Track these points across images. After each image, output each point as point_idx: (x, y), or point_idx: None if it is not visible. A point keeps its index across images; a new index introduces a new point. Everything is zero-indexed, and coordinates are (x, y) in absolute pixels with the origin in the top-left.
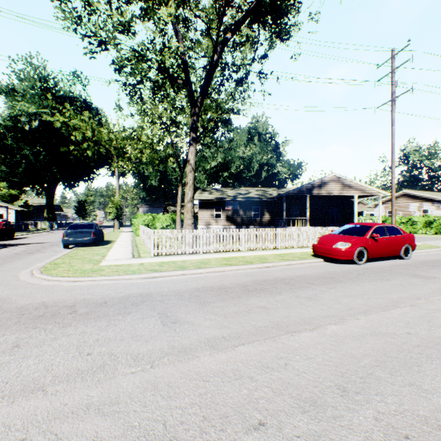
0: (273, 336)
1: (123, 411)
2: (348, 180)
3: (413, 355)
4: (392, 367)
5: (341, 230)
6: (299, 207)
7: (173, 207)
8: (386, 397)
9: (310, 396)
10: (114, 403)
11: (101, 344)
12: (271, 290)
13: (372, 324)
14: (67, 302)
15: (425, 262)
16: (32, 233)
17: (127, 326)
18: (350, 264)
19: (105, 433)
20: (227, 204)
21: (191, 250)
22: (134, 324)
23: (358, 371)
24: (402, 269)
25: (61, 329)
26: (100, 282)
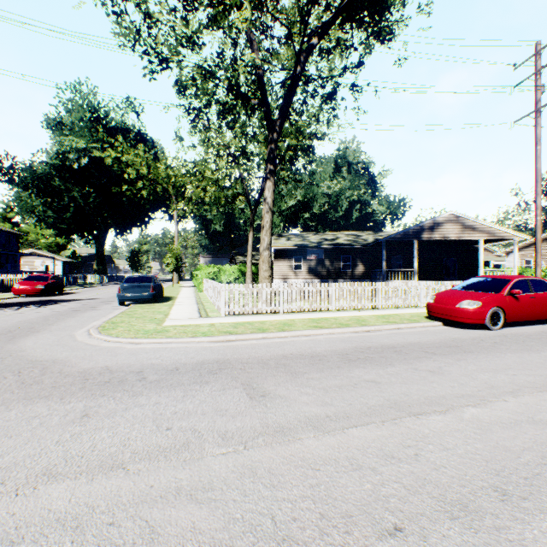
0: (392, 418)
1: (220, 499)
2: (470, 220)
3: None
4: None
5: (466, 285)
6: (403, 256)
7: (242, 257)
8: None
9: (457, 498)
10: (208, 489)
11: (180, 418)
12: (379, 360)
13: (527, 409)
14: (133, 367)
15: None
16: (81, 287)
17: (207, 398)
18: (480, 329)
19: (203, 524)
20: (309, 253)
21: (269, 309)
22: (215, 396)
23: (519, 470)
24: None
25: (132, 398)
26: (167, 345)
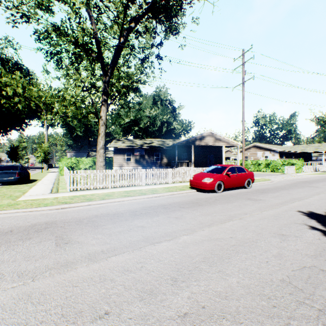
0: (140, 247)
1: None
2: (219, 135)
3: (228, 251)
4: (212, 261)
5: (208, 169)
6: (187, 154)
7: (95, 153)
8: (201, 282)
9: (150, 288)
10: None
11: None
12: (152, 213)
13: (211, 233)
14: None
15: (259, 190)
16: None
17: (23, 250)
18: (213, 192)
19: None
20: (135, 151)
21: (102, 186)
22: (31, 247)
23: (190, 266)
24: (244, 195)
25: None
26: (12, 215)
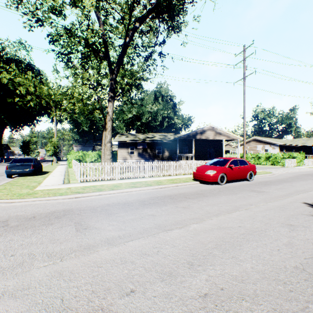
0: (154, 234)
1: (32, 293)
2: (219, 129)
3: (239, 239)
4: (224, 248)
5: (211, 162)
6: (188, 147)
7: (100, 147)
8: (216, 266)
9: (169, 270)
10: (26, 288)
11: (24, 248)
12: (160, 203)
13: (219, 222)
14: (1, 218)
15: (261, 182)
16: None
17: (48, 234)
18: (216, 184)
19: (14, 310)
20: (138, 145)
21: (109, 177)
22: (54, 232)
23: (203, 252)
24: (247, 187)
25: None
26: (32, 202)
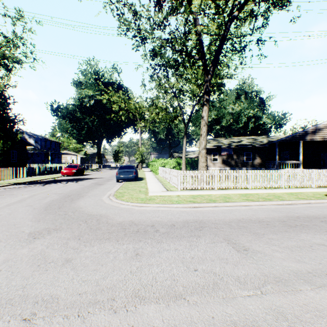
0: None
1: None
2: None
3: None
4: None
5: None
6: (289, 152)
7: (177, 154)
8: None
9: None
10: (257, 326)
11: (198, 262)
12: (314, 227)
13: None
14: (147, 222)
15: None
16: (91, 171)
17: (206, 248)
18: None
19: None
20: (222, 151)
21: (208, 186)
22: (211, 247)
23: None
24: None
25: (158, 244)
26: (158, 208)
